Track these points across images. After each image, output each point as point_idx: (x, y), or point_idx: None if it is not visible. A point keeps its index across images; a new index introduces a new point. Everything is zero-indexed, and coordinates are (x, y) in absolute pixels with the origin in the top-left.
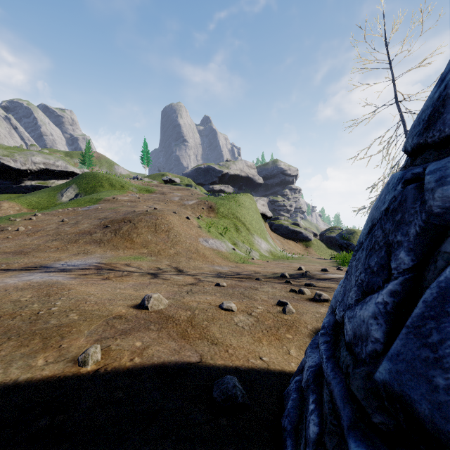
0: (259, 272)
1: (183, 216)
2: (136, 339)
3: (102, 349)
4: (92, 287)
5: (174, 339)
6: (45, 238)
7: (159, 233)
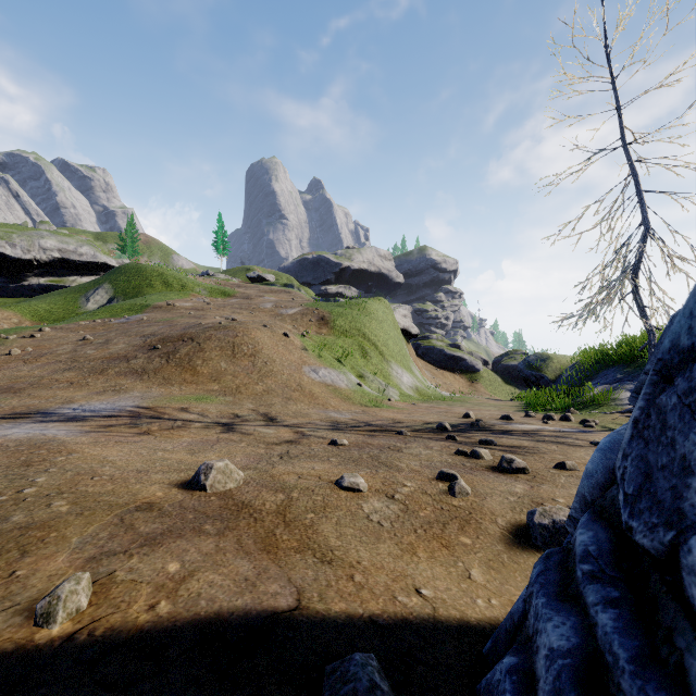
0: (401, 421)
1: (279, 331)
2: (171, 557)
3: (96, 580)
4: (114, 448)
5: (247, 555)
6: (52, 367)
7: (240, 359)
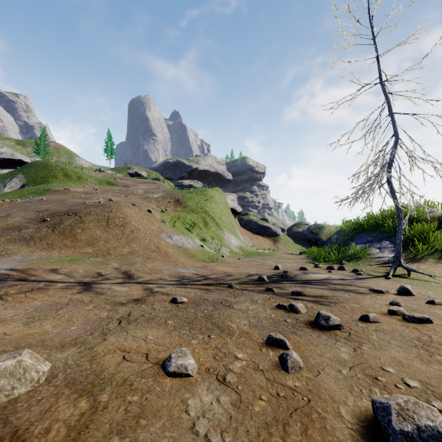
0: (230, 274)
1: (144, 208)
2: None
3: None
4: None
5: None
6: None
7: (112, 228)
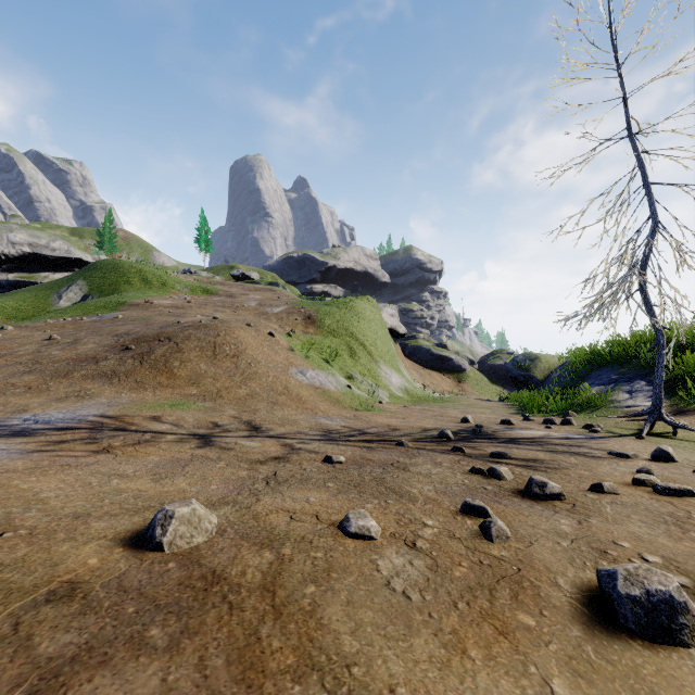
0: (397, 428)
1: (264, 330)
2: None
3: None
4: (56, 475)
5: None
6: (10, 369)
7: (221, 360)
